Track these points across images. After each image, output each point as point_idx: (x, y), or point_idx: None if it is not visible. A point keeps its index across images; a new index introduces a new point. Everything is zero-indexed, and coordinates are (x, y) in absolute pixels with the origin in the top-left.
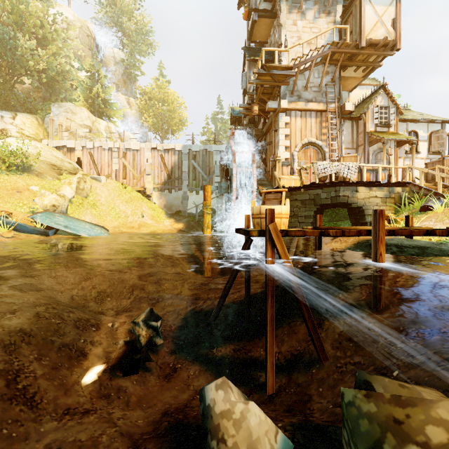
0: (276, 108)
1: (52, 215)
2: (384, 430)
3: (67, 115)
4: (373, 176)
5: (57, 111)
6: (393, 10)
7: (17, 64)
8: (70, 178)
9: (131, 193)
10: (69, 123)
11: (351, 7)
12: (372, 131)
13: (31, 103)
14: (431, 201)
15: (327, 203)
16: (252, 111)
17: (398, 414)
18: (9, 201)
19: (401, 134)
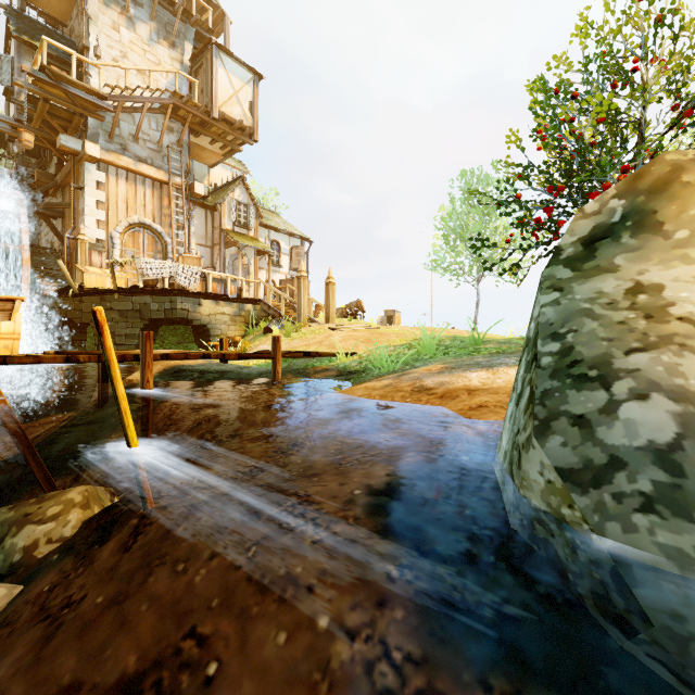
0: (79, 151)
1: None
2: (12, 526)
3: None
4: (222, 287)
5: None
6: (251, 92)
7: None
8: None
9: None
10: None
11: (202, 56)
12: (229, 230)
13: None
14: (272, 323)
15: (161, 318)
16: (19, 139)
17: (32, 510)
18: None
19: (261, 242)
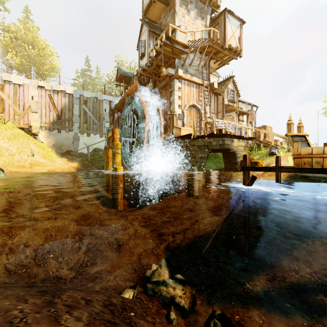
0: (173, 74)
1: None
2: None
3: None
4: (239, 132)
5: None
6: (239, 32)
7: None
8: None
9: (13, 129)
10: None
11: (217, 19)
12: (226, 104)
13: None
14: (274, 150)
15: (217, 149)
16: (161, 71)
17: None
18: None
19: (240, 108)
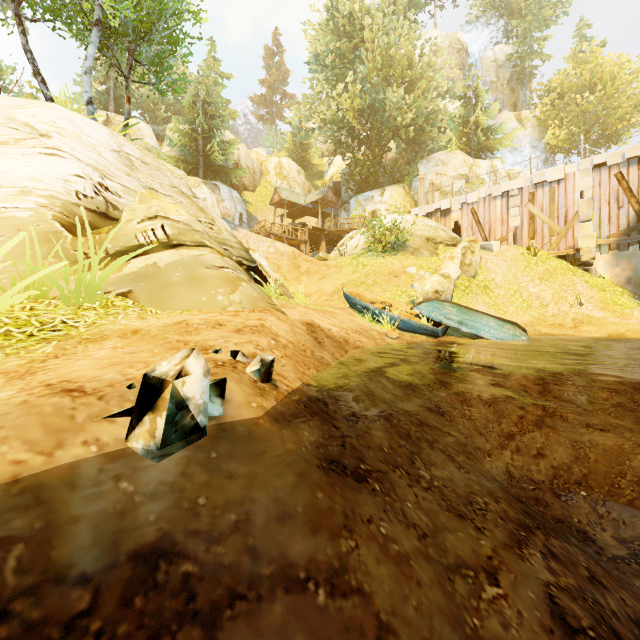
0: None
1: (440, 304)
2: None
3: (437, 169)
4: None
5: (425, 169)
6: None
7: (385, 129)
8: (451, 250)
9: (547, 262)
10: (438, 179)
11: None
12: None
13: (398, 170)
14: None
15: None
16: None
17: None
18: (387, 289)
19: None
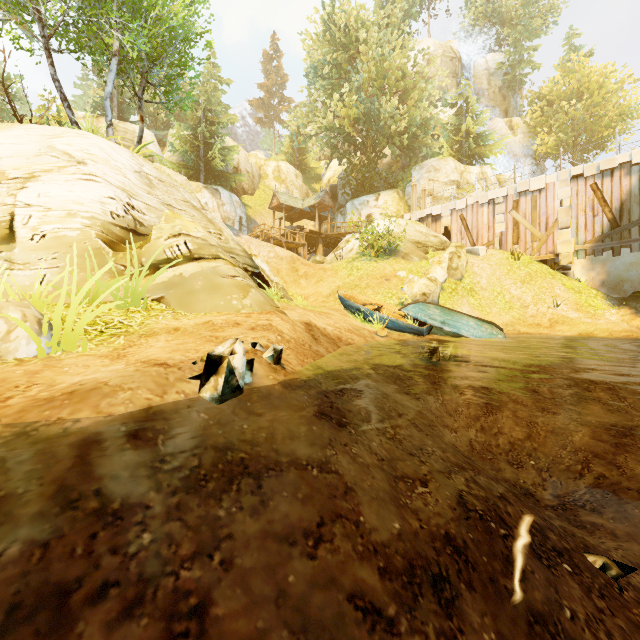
0: None
1: (425, 306)
2: None
3: (429, 175)
4: None
5: (418, 175)
6: None
7: (380, 136)
8: (439, 255)
9: (529, 266)
10: (431, 185)
11: None
12: None
13: (392, 176)
14: None
15: None
16: None
17: None
18: (379, 292)
19: None
